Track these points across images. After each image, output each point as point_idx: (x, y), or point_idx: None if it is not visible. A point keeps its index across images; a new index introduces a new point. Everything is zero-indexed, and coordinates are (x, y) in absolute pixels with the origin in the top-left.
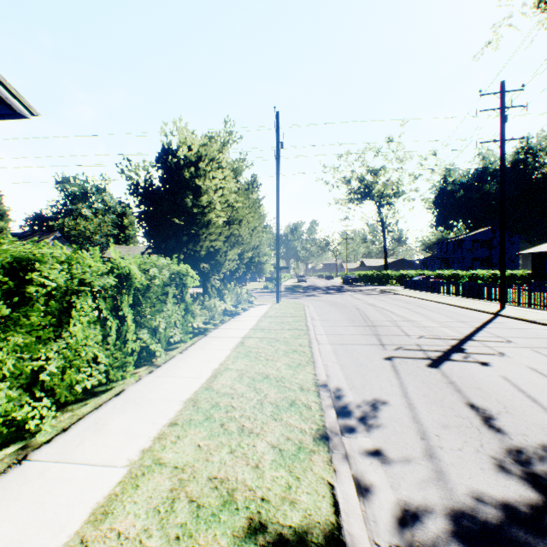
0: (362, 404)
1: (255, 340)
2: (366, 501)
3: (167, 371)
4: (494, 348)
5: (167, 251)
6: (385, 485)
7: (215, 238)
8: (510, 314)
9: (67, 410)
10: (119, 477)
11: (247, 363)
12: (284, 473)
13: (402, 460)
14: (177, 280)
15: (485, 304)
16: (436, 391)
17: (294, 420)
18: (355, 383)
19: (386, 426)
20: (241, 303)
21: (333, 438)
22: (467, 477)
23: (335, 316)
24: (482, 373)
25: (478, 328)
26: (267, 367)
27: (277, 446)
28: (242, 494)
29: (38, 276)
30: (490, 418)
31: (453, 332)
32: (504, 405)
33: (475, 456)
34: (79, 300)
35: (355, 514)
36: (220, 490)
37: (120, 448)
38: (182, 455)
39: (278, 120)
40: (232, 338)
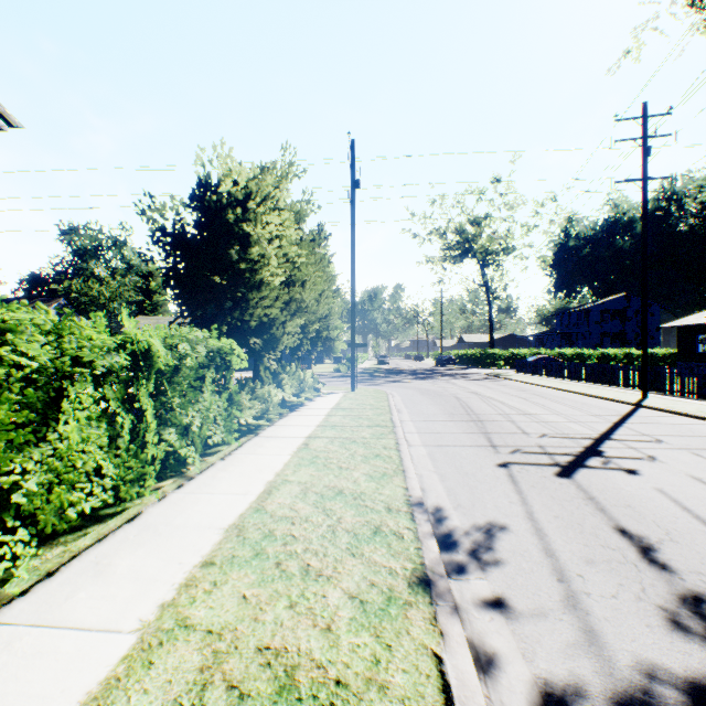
0: (473, 530)
1: (323, 441)
2: (489, 680)
3: (202, 485)
4: (641, 450)
5: (205, 321)
6: (515, 655)
7: (270, 305)
8: (656, 404)
9: (57, 543)
10: (124, 649)
11: (313, 473)
12: (368, 638)
13: (536, 614)
14: (217, 360)
15: (622, 392)
16: (571, 510)
17: (380, 556)
18: (460, 500)
19: (509, 562)
20: (305, 392)
21: (437, 583)
22: (629, 639)
23: (429, 408)
24: (630, 484)
25: (616, 423)
26: (340, 479)
27: (357, 596)
28: (307, 674)
29: (9, 352)
30: (649, 549)
31: (585, 428)
32: (666, 530)
33: (637, 607)
34: (74, 387)
35: (477, 705)
36: (274, 668)
37: (129, 602)
38: (219, 611)
39: (353, 151)
40: (293, 438)
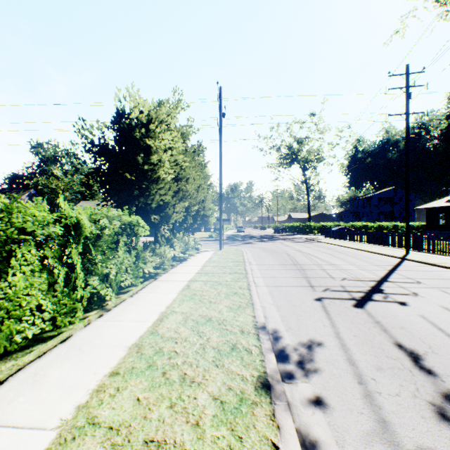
0: (299, 346)
1: (199, 283)
2: None
3: (116, 315)
4: (407, 288)
5: (121, 204)
6: (331, 442)
7: (165, 193)
8: (414, 258)
9: (10, 358)
10: (46, 443)
11: (192, 306)
12: (225, 432)
13: (344, 409)
14: (128, 230)
15: (393, 250)
16: (365, 331)
17: (235, 367)
18: (290, 324)
19: (324, 369)
20: (189, 250)
21: (275, 387)
22: (411, 428)
23: (269, 261)
24: (402, 312)
25: (390, 271)
26: (210, 310)
27: (218, 398)
28: None
29: None
30: (419, 359)
31: (370, 274)
32: (429, 345)
33: (414, 403)
34: (20, 249)
35: None
36: None
37: (55, 404)
38: (119, 411)
39: (220, 94)
40: (180, 281)
